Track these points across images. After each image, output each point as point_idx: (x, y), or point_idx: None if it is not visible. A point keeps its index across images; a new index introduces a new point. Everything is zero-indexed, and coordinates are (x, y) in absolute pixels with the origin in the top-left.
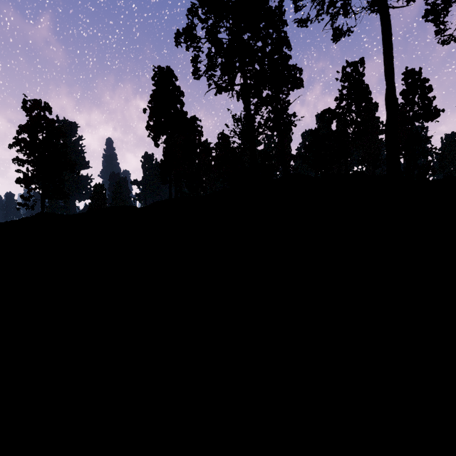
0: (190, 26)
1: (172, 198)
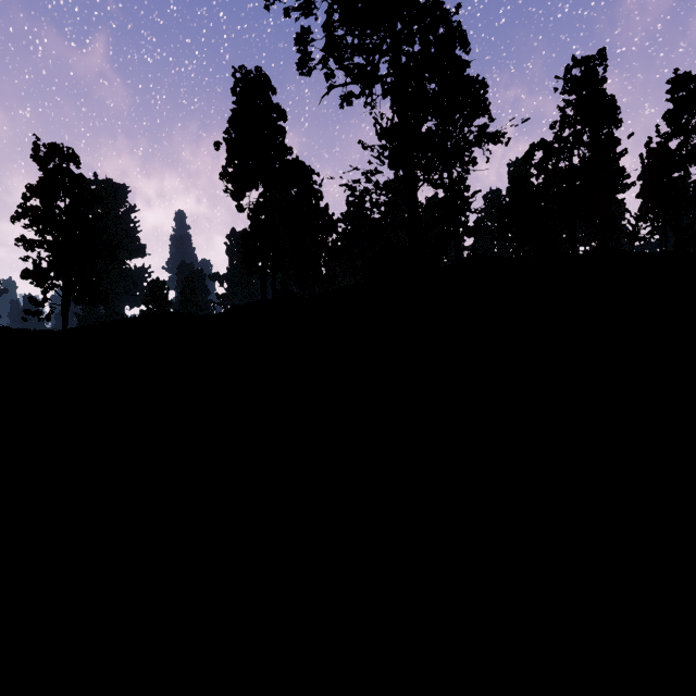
0: None
1: (264, 299)
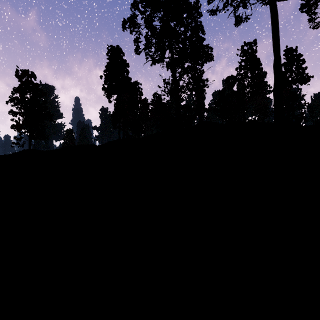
0: (133, 16)
1: (120, 139)
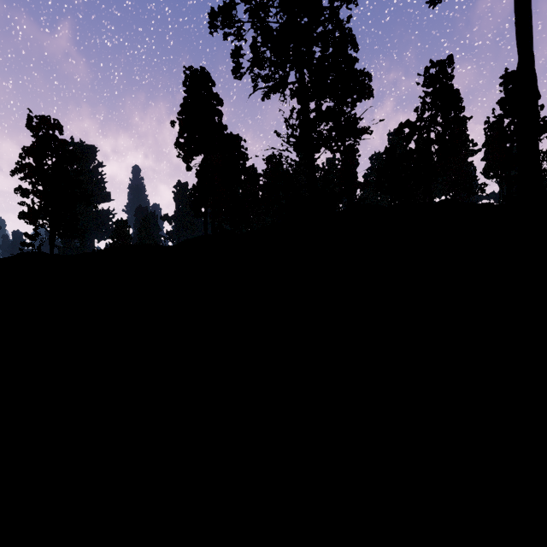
0: (229, 5)
1: (207, 235)
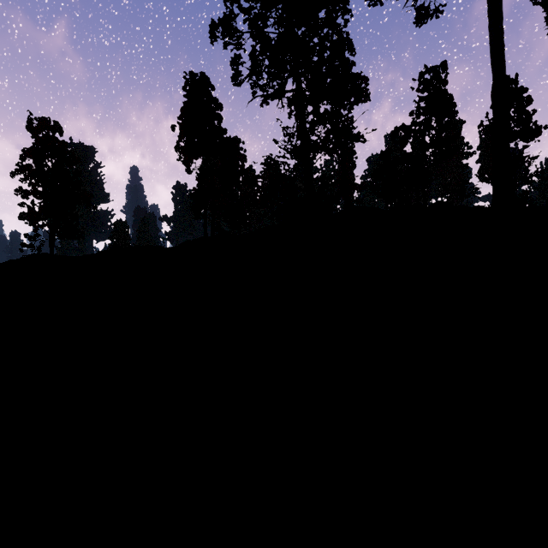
0: (229, 16)
1: (207, 236)
